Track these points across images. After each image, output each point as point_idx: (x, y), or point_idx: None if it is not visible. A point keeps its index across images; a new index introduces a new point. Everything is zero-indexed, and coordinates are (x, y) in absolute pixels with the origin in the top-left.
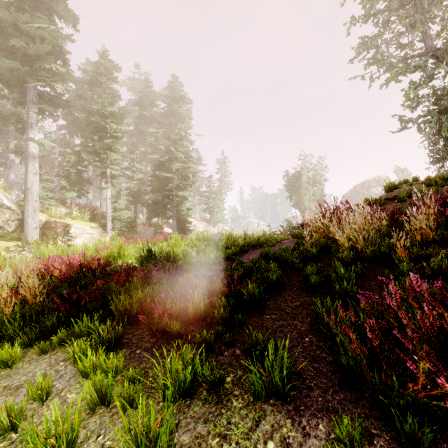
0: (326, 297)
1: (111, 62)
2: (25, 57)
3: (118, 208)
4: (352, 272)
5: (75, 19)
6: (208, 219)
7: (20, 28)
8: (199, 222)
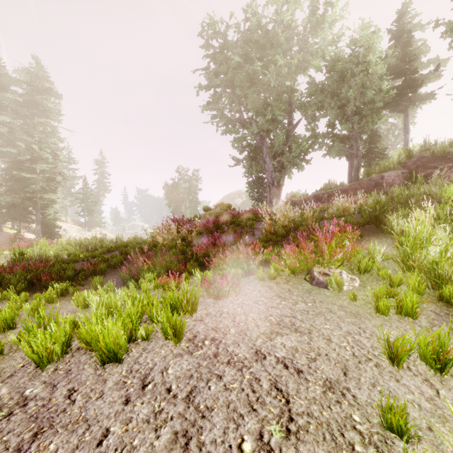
0: None
1: None
2: None
3: None
4: None
5: None
6: (82, 222)
7: None
8: (71, 227)
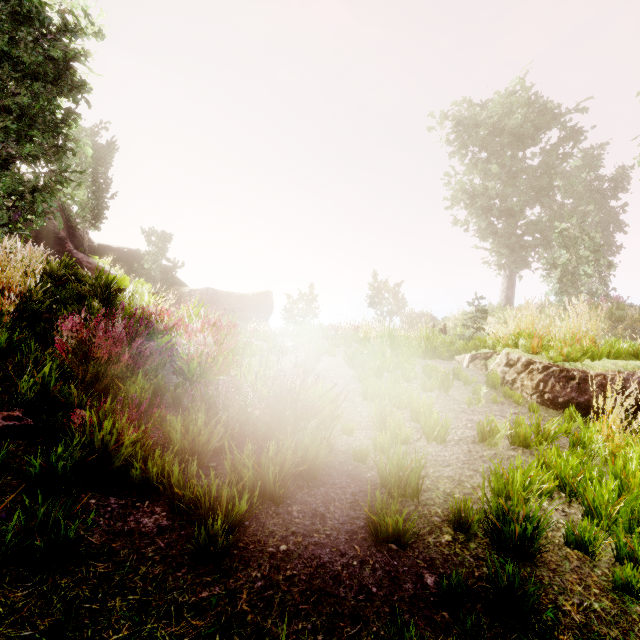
0: None
1: None
2: None
3: None
4: None
5: None
6: None
7: None
8: None
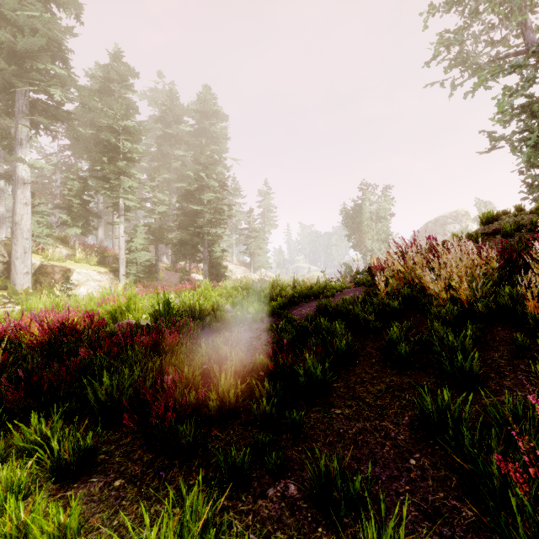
0: (426, 377)
1: (126, 66)
2: (13, 54)
3: (134, 249)
4: (468, 339)
5: (78, 9)
6: (248, 263)
7: (6, 17)
8: (237, 267)
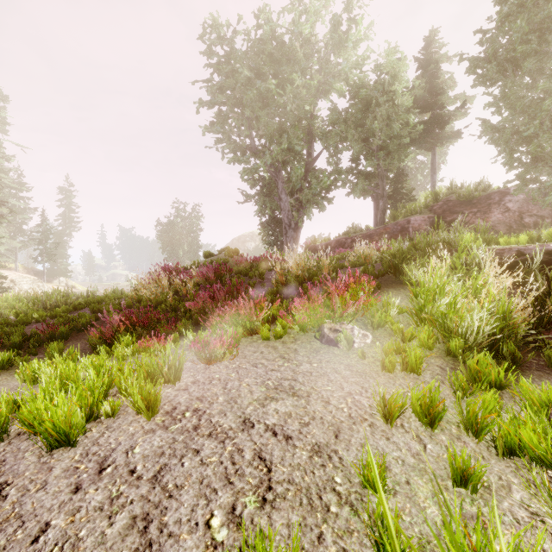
0: None
1: None
2: None
3: None
4: None
5: None
6: (40, 271)
7: None
8: (23, 276)
